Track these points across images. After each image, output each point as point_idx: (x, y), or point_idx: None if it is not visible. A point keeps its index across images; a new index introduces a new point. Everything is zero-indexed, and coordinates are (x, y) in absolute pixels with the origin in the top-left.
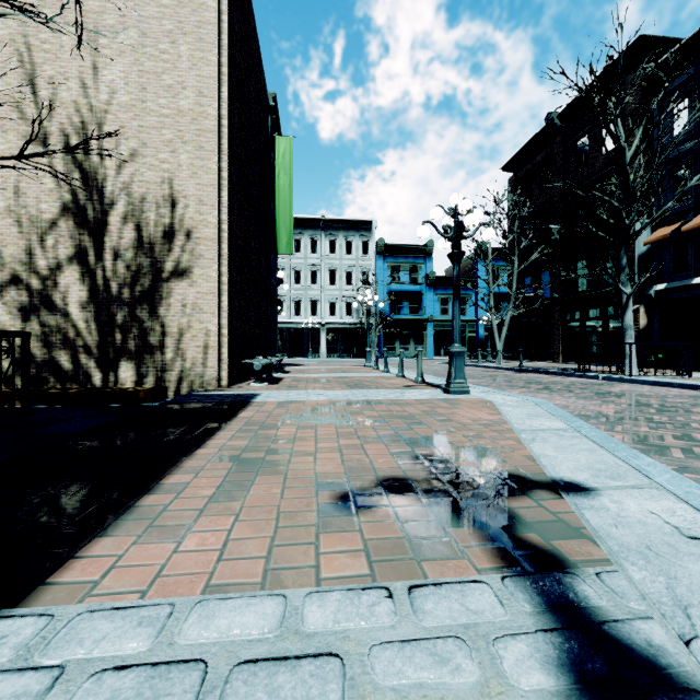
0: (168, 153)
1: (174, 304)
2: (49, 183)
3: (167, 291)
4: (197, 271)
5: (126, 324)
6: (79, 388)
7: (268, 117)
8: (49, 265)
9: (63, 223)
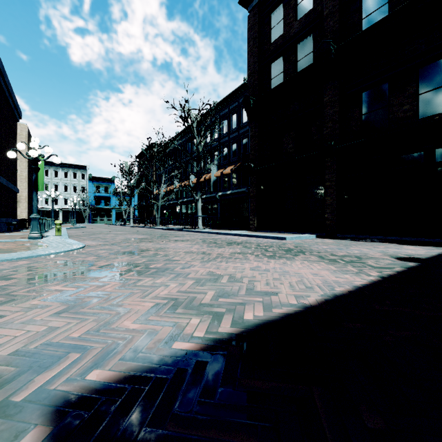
0: None
1: None
2: None
3: None
4: (21, 205)
5: None
6: None
7: None
8: None
9: None
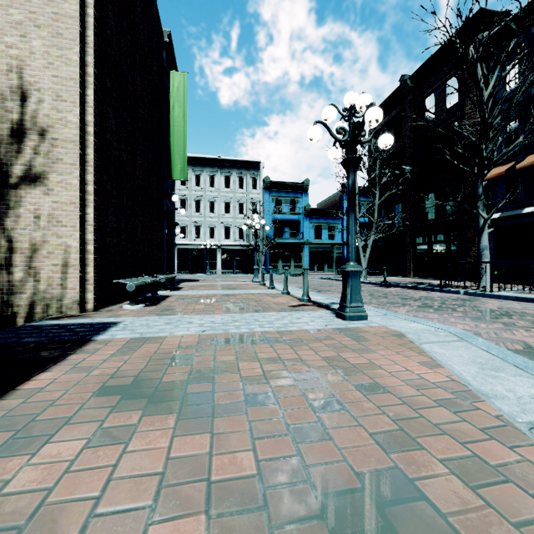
0: (17, 37)
1: (24, 215)
2: None
3: (16, 199)
4: (54, 177)
5: None
6: None
7: (163, 52)
8: None
9: None
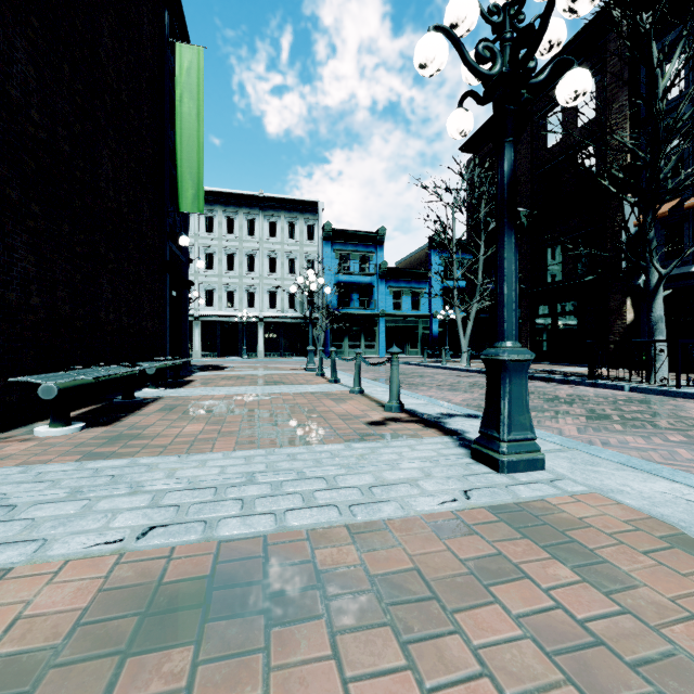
0: None
1: None
2: None
3: None
4: None
5: None
6: None
7: (164, 12)
8: None
9: None
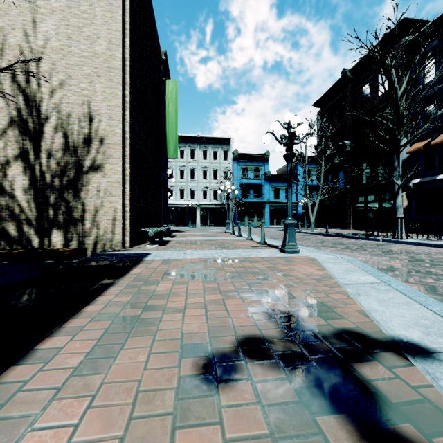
0: (87, 83)
1: (91, 190)
2: (0, 103)
3: (86, 180)
4: (108, 167)
5: (56, 203)
6: (21, 249)
7: (161, 66)
8: (0, 161)
9: (11, 132)
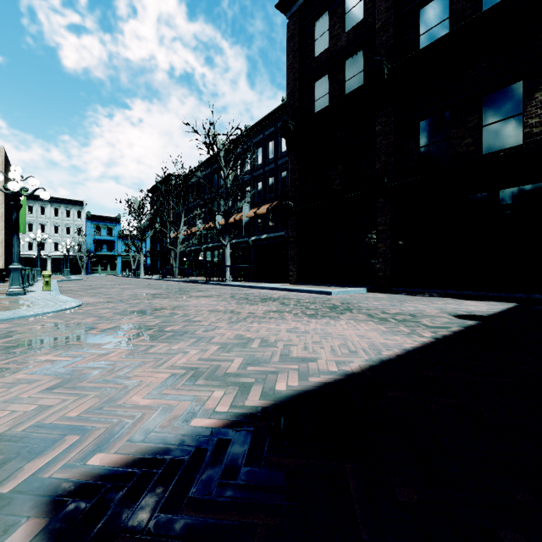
0: None
1: None
2: None
3: None
4: None
5: None
6: None
7: None
8: None
9: None
